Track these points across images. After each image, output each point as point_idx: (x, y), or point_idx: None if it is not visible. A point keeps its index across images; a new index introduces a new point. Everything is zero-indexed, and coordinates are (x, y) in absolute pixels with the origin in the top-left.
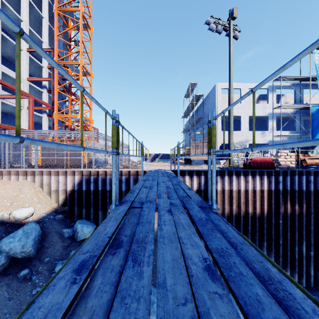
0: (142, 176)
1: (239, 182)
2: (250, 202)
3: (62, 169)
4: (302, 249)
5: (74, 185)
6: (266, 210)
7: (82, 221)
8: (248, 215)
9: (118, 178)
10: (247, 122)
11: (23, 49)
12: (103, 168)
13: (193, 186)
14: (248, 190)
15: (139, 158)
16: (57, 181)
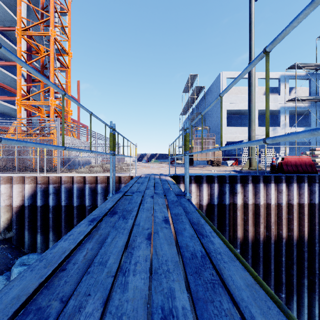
0: (112, 193)
1: (269, 193)
2: (284, 222)
3: (9, 174)
4: None
5: (24, 198)
6: (307, 233)
7: (28, 258)
8: (282, 240)
9: None
10: (257, 117)
11: None
12: (76, 171)
13: (201, 199)
14: (281, 204)
15: (134, 159)
16: None
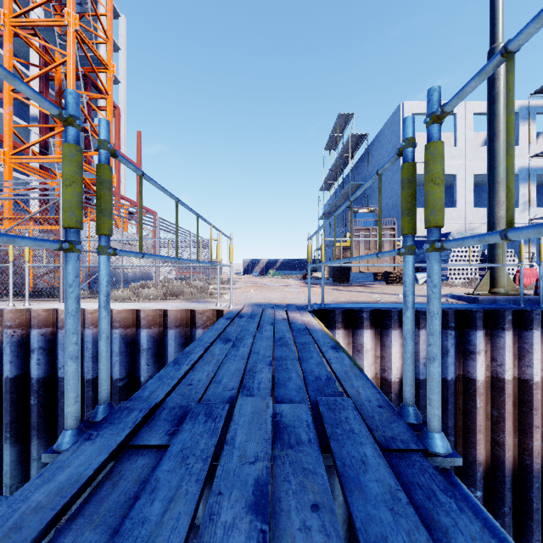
0: (75, 431)
1: None
2: None
3: None
4: None
5: None
6: None
7: None
8: None
9: None
10: (472, 188)
11: None
12: None
13: (387, 366)
14: None
15: (238, 269)
16: None
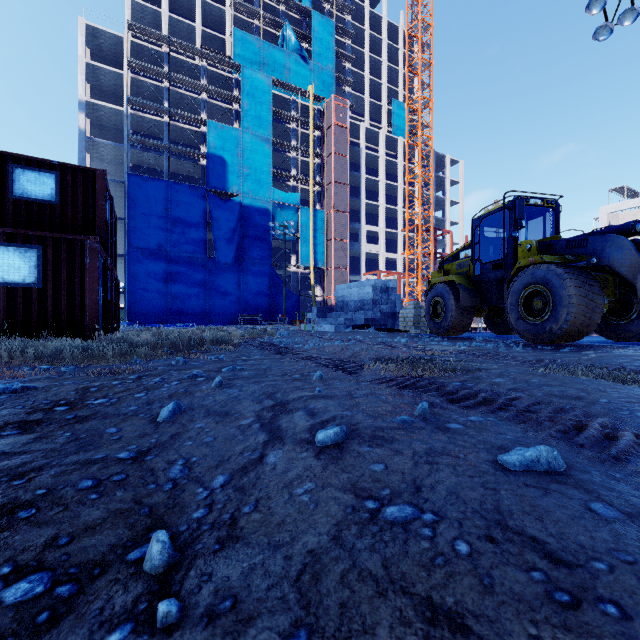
0: None
1: None
2: None
3: None
4: None
5: None
6: None
7: None
8: None
9: None
10: None
11: (398, 231)
12: None
13: None
14: None
15: None
16: None
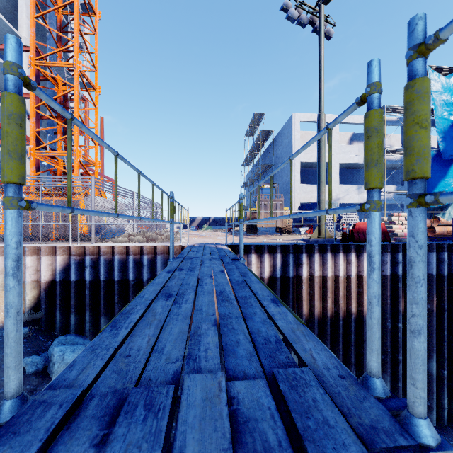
0: (172, 258)
1: (337, 264)
2: (354, 295)
3: (33, 244)
4: (431, 368)
5: (54, 273)
6: None
7: (66, 339)
8: (351, 316)
9: (13, 304)
10: (338, 172)
11: None
12: (112, 241)
13: (263, 271)
14: (350, 275)
15: (178, 225)
16: (23, 265)
